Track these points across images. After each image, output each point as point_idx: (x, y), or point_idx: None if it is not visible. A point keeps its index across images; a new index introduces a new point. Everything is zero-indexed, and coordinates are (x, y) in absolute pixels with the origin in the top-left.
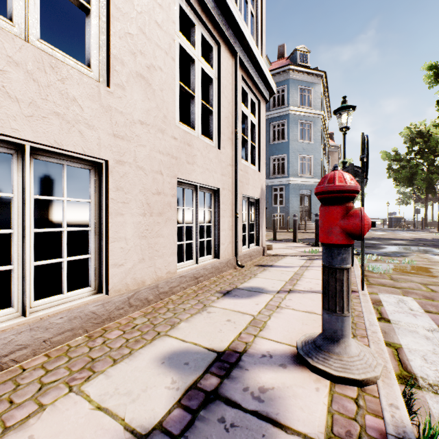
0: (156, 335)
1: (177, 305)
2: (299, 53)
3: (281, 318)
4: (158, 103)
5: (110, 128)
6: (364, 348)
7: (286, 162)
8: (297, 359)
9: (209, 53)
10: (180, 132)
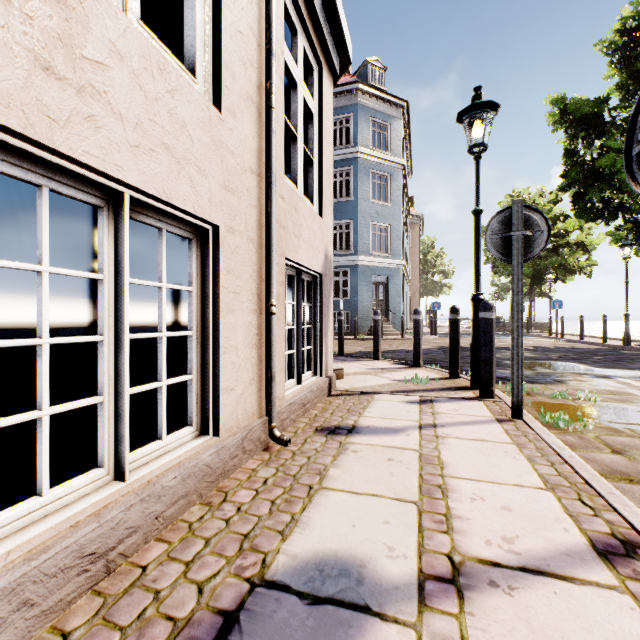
0: None
1: None
2: (371, 68)
3: None
4: None
5: None
6: None
7: (352, 231)
8: None
9: None
10: None
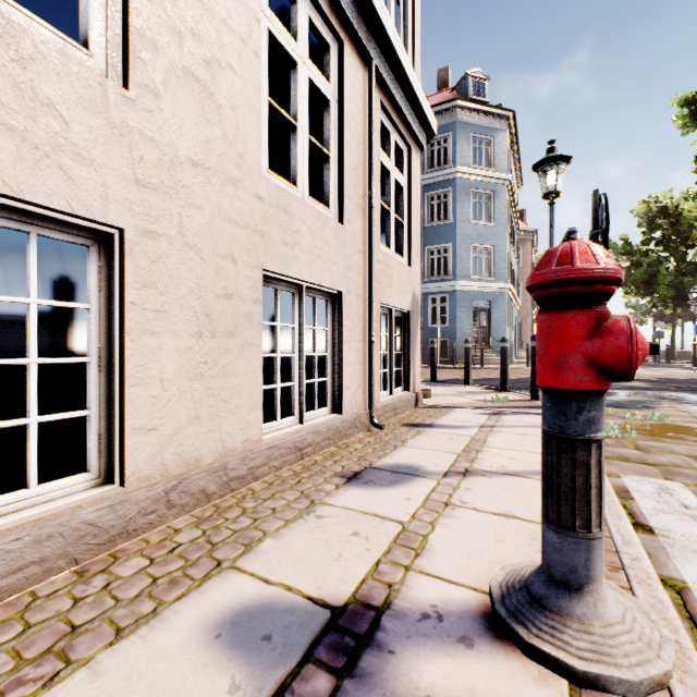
0: (212, 569)
1: (261, 502)
2: (472, 80)
3: (455, 528)
4: (226, 130)
5: (129, 168)
6: (628, 601)
7: (451, 255)
8: (493, 625)
9: (323, 56)
10: (269, 186)
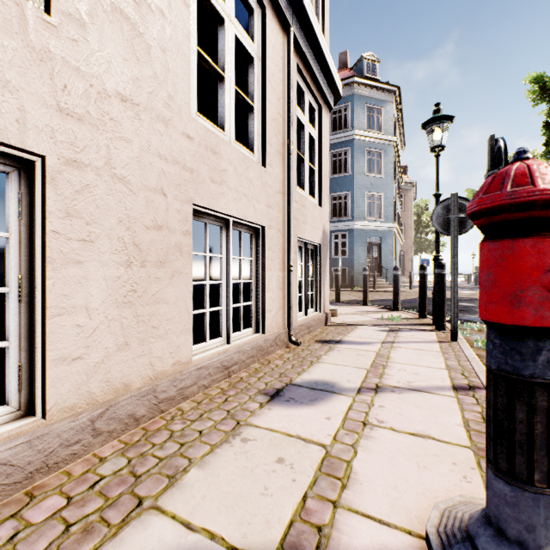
0: (132, 510)
1: (189, 424)
2: (366, 62)
3: (376, 452)
4: (156, 70)
5: (51, 94)
6: None
7: (350, 201)
8: None
9: (248, 19)
10: (198, 128)
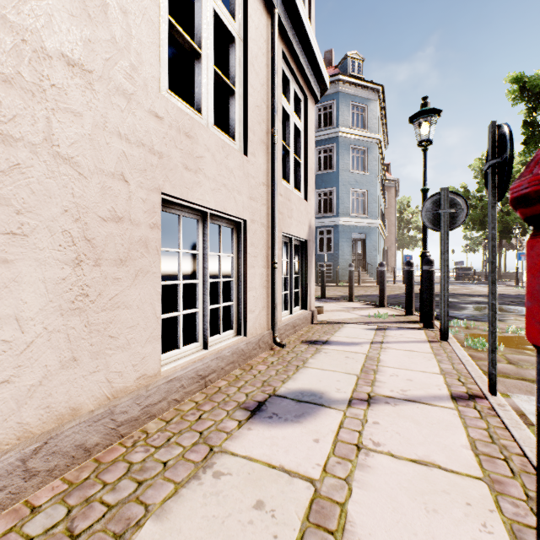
0: None
1: (152, 452)
2: (351, 60)
3: (375, 489)
4: (115, 33)
5: None
6: None
7: (335, 197)
8: None
9: None
10: (168, 106)
